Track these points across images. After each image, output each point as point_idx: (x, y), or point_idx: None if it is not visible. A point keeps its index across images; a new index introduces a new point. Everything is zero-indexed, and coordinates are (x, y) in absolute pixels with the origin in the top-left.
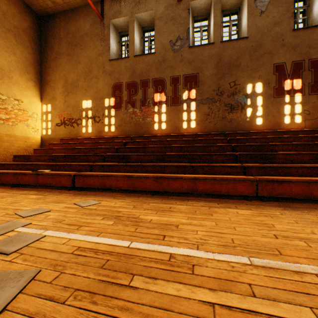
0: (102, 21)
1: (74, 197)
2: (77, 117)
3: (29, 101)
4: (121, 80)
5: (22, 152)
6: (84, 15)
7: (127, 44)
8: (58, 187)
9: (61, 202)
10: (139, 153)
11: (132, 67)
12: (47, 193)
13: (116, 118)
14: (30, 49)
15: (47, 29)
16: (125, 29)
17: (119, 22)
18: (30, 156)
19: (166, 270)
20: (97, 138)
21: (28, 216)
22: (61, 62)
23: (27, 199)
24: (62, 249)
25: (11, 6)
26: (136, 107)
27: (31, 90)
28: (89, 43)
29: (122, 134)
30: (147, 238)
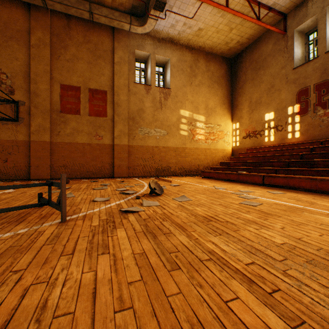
0: (284, 35)
1: (265, 189)
2: (259, 129)
3: (224, 124)
4: (308, 84)
5: (221, 160)
6: (266, 39)
7: (316, 40)
8: (251, 183)
9: (258, 190)
10: (327, 159)
11: (322, 65)
12: (246, 185)
13: (300, 124)
14: (225, 87)
15: (236, 66)
16: (313, 27)
17: (305, 25)
18: (229, 162)
19: (322, 215)
20: (279, 146)
21: (245, 192)
22: (246, 87)
23: (238, 186)
24: (268, 202)
25: (215, 65)
26: (328, 108)
27: (225, 116)
28: (271, 62)
29: (308, 139)
30: (317, 208)
